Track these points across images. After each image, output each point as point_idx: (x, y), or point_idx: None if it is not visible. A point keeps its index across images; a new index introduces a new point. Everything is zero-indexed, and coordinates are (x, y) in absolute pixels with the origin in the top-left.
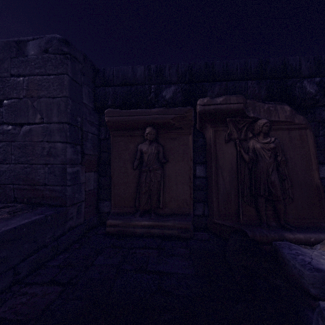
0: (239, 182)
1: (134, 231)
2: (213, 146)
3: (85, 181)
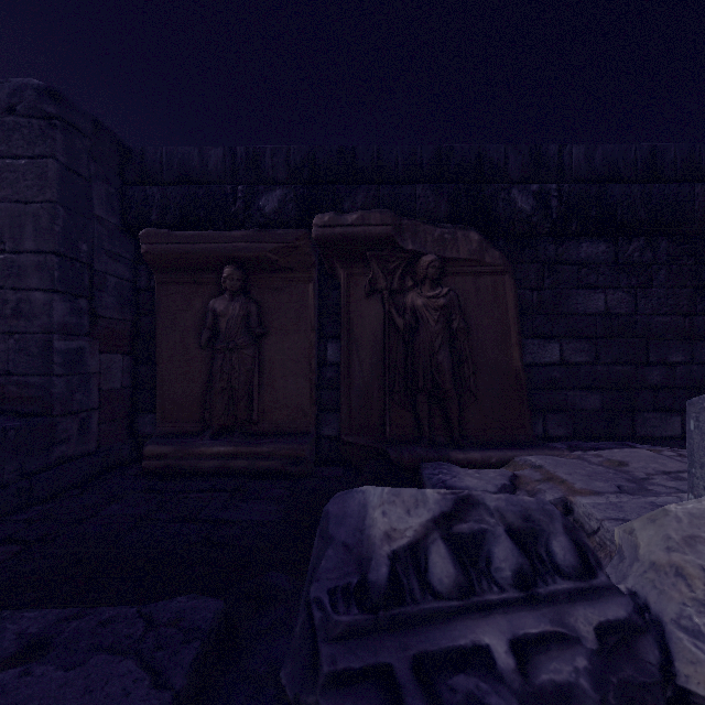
0: (386, 366)
1: (198, 465)
2: (343, 303)
3: (100, 371)
